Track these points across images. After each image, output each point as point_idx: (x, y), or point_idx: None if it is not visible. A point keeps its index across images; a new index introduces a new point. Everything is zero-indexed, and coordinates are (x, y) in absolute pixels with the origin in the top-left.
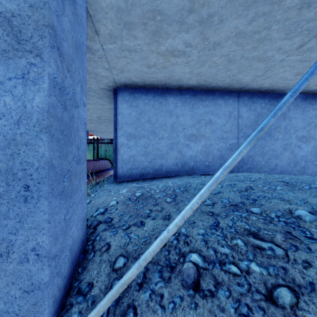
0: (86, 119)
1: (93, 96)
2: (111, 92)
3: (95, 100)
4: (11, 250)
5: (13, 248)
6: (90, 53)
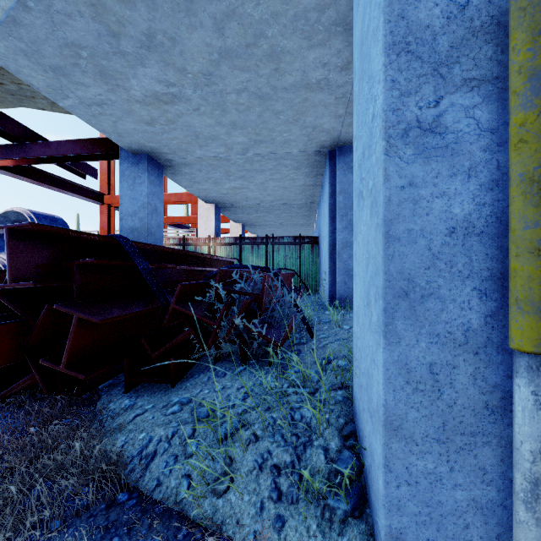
0: (253, 206)
1: (286, 167)
2: (320, 157)
3: (286, 173)
4: (508, 405)
5: (511, 402)
6: (326, 92)
